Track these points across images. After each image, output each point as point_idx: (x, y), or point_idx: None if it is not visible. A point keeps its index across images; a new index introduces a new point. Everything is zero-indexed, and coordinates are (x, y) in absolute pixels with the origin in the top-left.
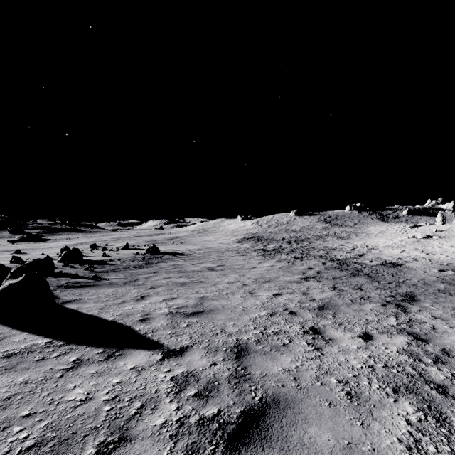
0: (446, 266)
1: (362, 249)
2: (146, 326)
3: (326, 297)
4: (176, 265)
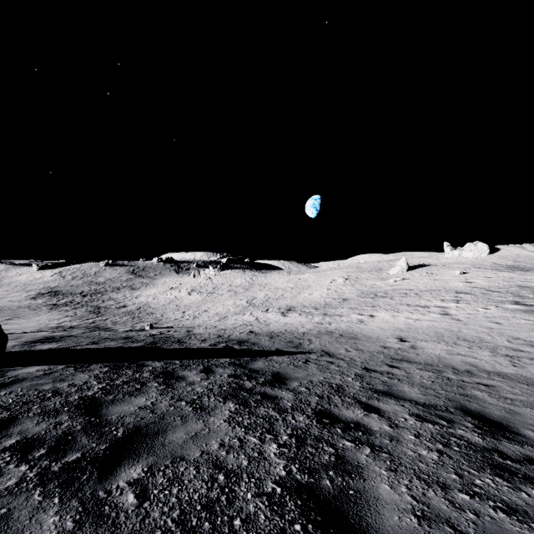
0: (143, 305)
1: (129, 299)
2: None
3: (65, 321)
4: None
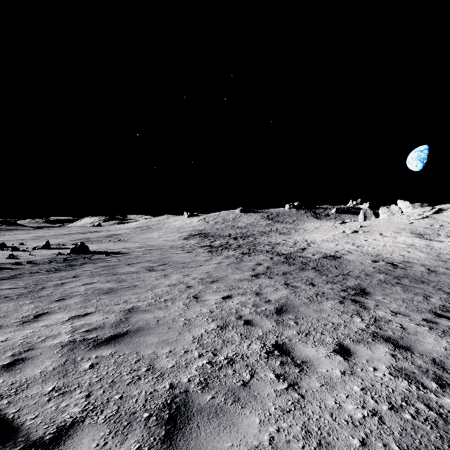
0: (376, 257)
1: (303, 244)
2: (8, 380)
3: (282, 296)
4: (107, 266)
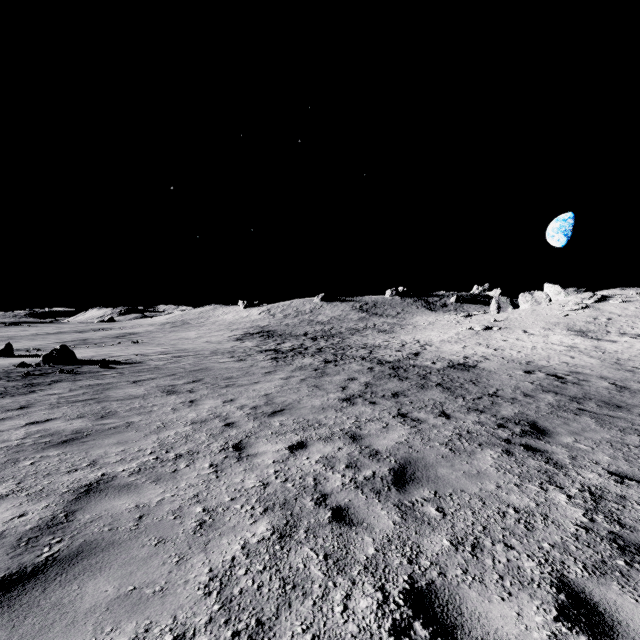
0: (528, 366)
1: (415, 346)
2: None
3: (399, 442)
4: (94, 386)
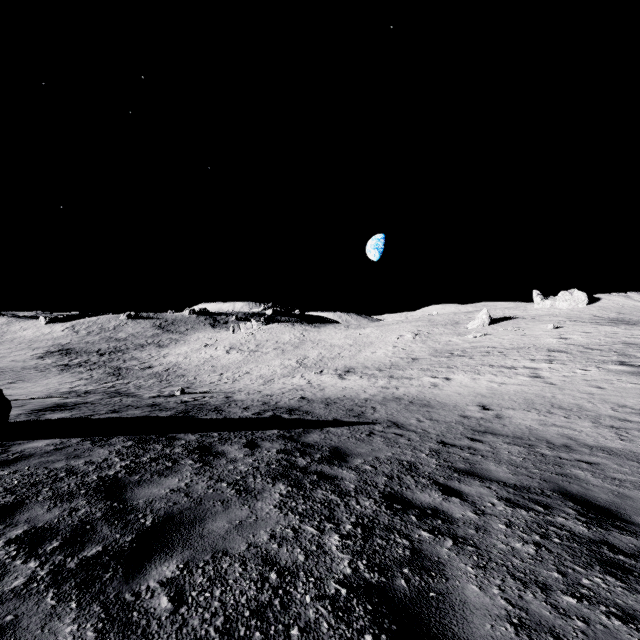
0: (173, 366)
1: (156, 358)
2: None
3: (79, 384)
4: None
